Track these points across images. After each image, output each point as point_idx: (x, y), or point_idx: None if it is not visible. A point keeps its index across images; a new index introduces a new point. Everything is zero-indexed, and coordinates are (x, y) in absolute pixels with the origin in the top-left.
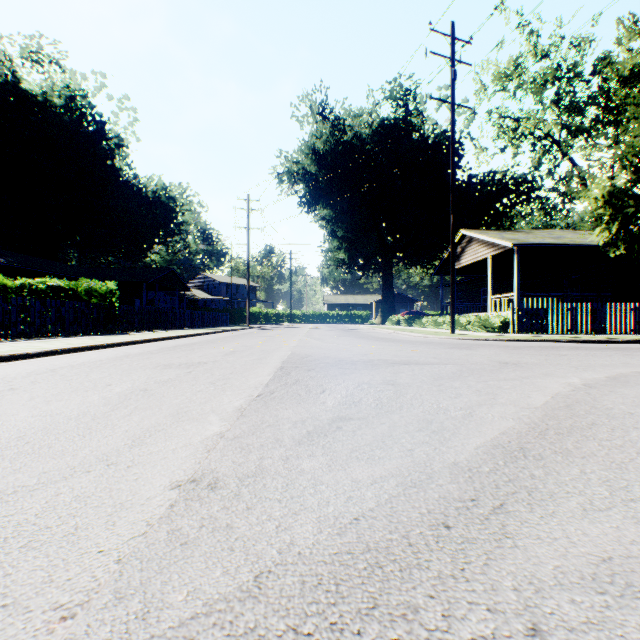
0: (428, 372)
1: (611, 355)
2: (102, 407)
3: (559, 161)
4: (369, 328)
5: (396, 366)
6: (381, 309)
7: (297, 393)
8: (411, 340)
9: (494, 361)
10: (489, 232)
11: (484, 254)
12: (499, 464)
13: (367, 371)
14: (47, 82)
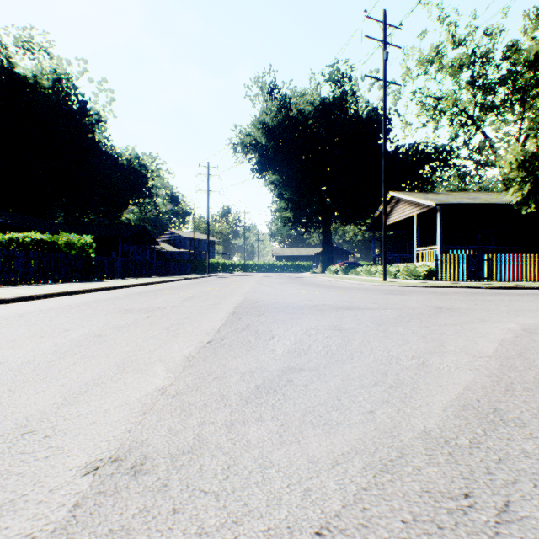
0: (370, 317)
1: (532, 300)
2: (49, 355)
3: (473, 134)
4: (311, 276)
5: (340, 311)
6: (321, 260)
7: (247, 339)
8: (349, 287)
9: (429, 306)
10: (414, 194)
11: (410, 213)
12: (478, 433)
13: (313, 316)
14: (37, 67)
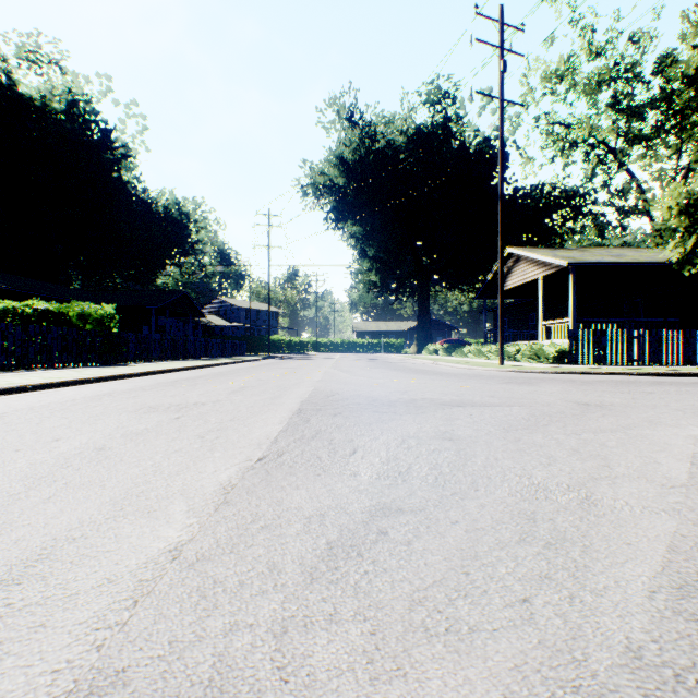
0: (492, 418)
1: None
2: (15, 483)
3: (615, 172)
4: (404, 358)
5: (447, 409)
6: (416, 337)
7: (316, 455)
8: (456, 373)
9: (570, 401)
10: (539, 250)
11: (534, 275)
12: None
13: (411, 416)
14: (46, 85)
